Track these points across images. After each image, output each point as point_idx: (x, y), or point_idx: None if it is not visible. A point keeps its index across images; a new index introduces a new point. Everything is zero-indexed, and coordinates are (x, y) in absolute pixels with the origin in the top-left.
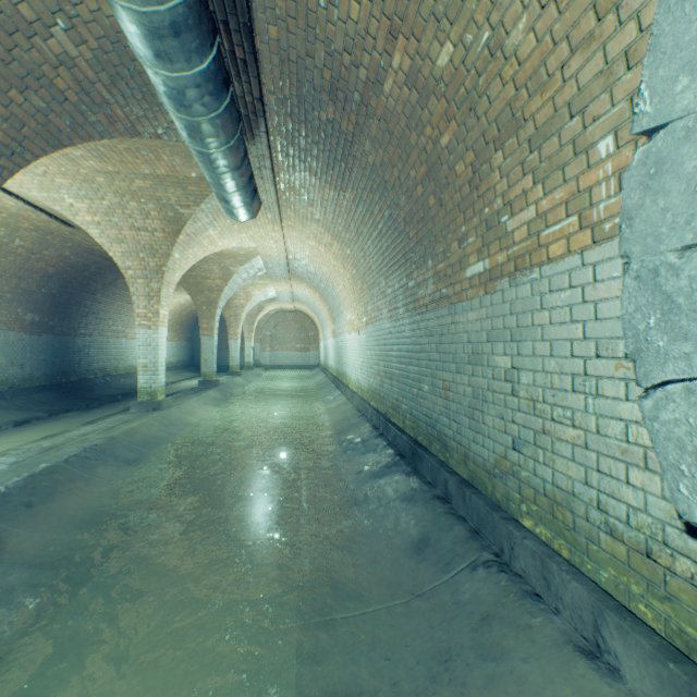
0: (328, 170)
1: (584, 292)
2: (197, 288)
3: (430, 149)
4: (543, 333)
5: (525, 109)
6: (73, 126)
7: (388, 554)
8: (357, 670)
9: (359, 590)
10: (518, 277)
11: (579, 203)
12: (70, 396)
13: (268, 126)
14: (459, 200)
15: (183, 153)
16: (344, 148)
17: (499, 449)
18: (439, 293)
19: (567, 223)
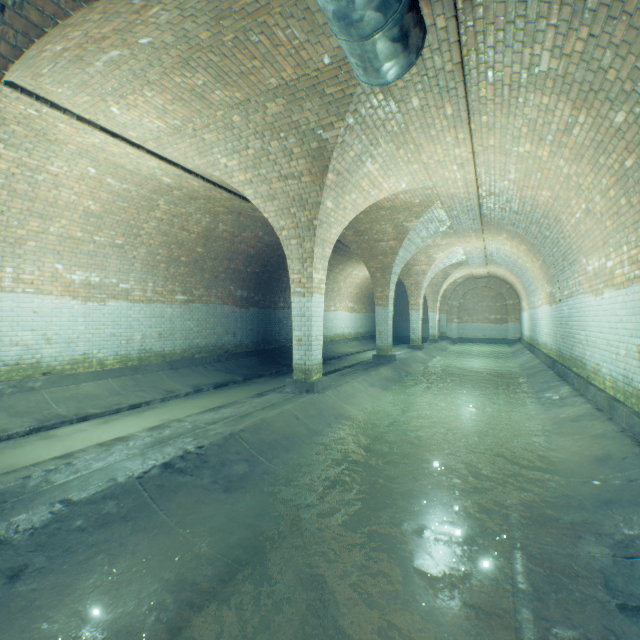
0: None
1: None
2: (370, 253)
3: None
4: None
5: None
6: None
7: None
8: None
9: None
10: None
11: None
12: (268, 362)
13: None
14: None
15: (297, 6)
16: None
17: None
18: None
19: None
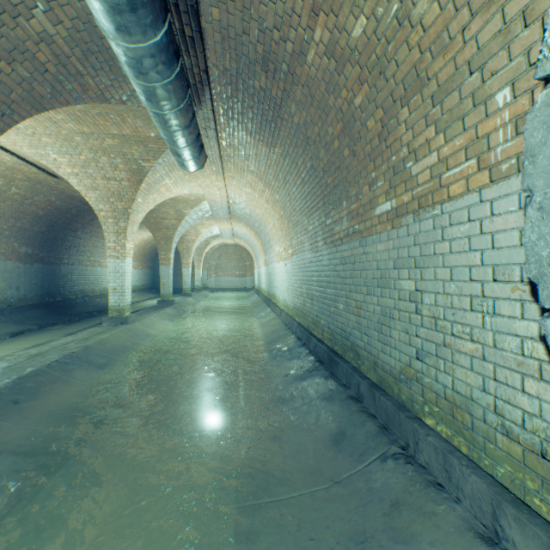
0: (261, 130)
1: (482, 225)
2: (157, 226)
3: (345, 109)
4: (444, 261)
5: (429, 69)
6: (53, 93)
7: (310, 446)
8: (286, 549)
9: (287, 477)
10: (422, 213)
11: (478, 147)
12: (56, 313)
13: (212, 94)
14: (369, 151)
15: (144, 116)
16: (274, 111)
17: (404, 358)
18: (352, 229)
19: (467, 166)
